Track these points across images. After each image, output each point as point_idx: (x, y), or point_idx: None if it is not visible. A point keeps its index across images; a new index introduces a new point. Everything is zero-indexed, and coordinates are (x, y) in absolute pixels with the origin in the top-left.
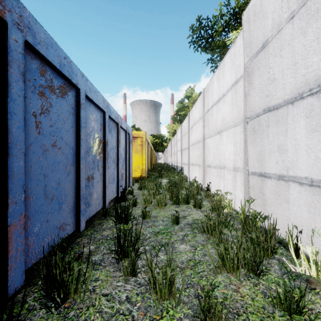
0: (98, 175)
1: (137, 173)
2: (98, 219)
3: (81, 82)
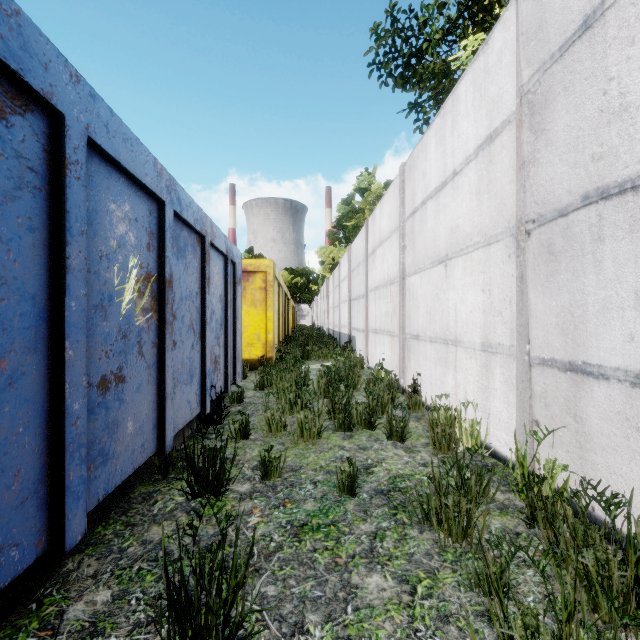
0: (141, 368)
1: (255, 350)
2: (144, 481)
3: (69, 94)
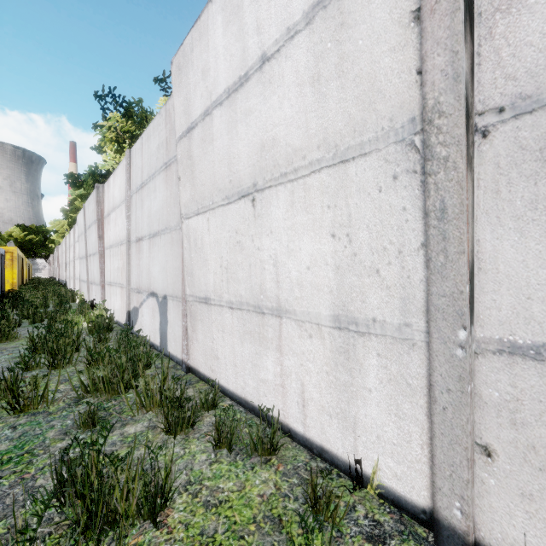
0: None
1: (6, 287)
2: None
3: None
